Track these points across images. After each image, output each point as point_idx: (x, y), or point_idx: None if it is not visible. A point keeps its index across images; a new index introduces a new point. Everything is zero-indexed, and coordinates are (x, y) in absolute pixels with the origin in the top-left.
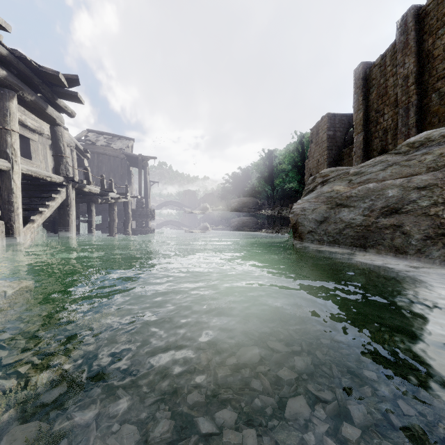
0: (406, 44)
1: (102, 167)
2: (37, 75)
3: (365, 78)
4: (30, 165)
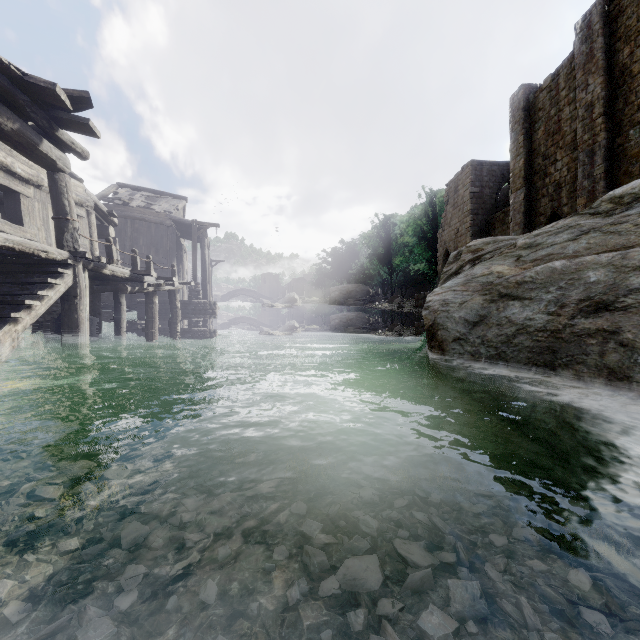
0: (590, 57)
1: (139, 239)
2: (21, 89)
3: (527, 108)
4: (21, 234)
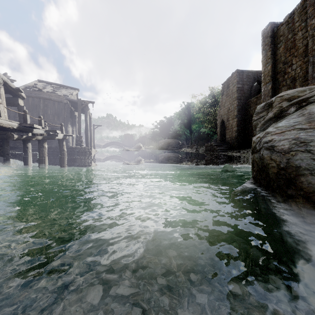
0: None
1: (47, 111)
2: None
3: (273, 36)
4: None
